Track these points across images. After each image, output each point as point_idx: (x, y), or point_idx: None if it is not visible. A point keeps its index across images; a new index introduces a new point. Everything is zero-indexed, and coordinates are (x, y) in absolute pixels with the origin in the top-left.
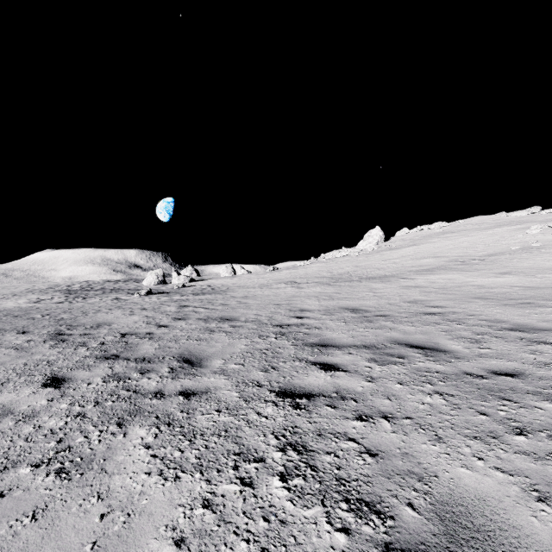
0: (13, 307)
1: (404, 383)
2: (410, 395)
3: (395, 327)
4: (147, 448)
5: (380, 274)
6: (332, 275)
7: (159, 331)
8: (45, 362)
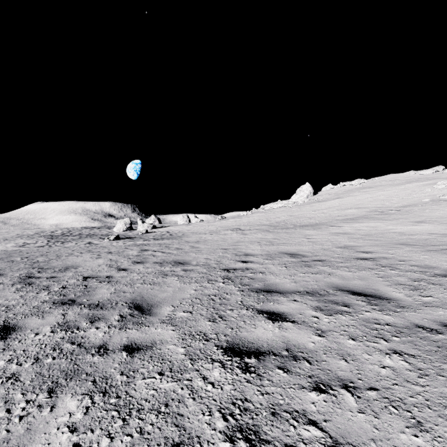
0: (0, 250)
1: (356, 338)
2: (367, 355)
3: (333, 272)
4: (71, 430)
5: (312, 222)
6: (271, 223)
7: (118, 275)
8: (4, 308)
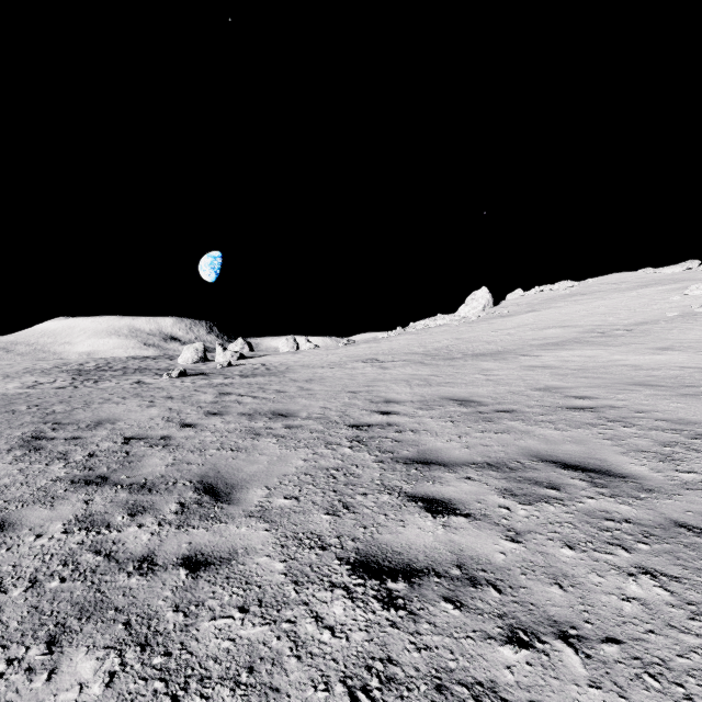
0: None
1: (575, 545)
2: (597, 576)
3: (529, 430)
4: None
5: (491, 350)
6: (426, 351)
7: (180, 434)
8: None
